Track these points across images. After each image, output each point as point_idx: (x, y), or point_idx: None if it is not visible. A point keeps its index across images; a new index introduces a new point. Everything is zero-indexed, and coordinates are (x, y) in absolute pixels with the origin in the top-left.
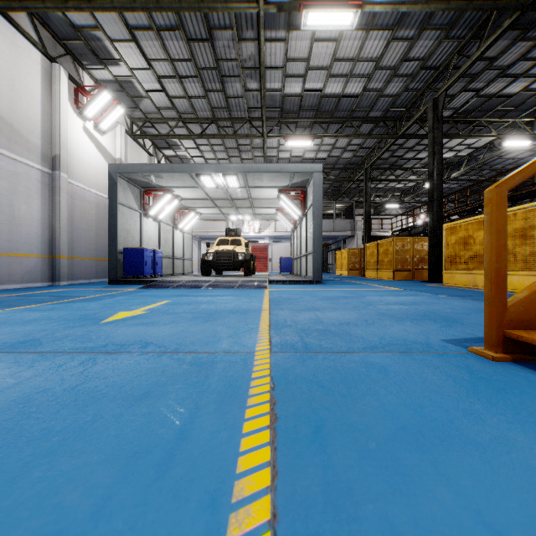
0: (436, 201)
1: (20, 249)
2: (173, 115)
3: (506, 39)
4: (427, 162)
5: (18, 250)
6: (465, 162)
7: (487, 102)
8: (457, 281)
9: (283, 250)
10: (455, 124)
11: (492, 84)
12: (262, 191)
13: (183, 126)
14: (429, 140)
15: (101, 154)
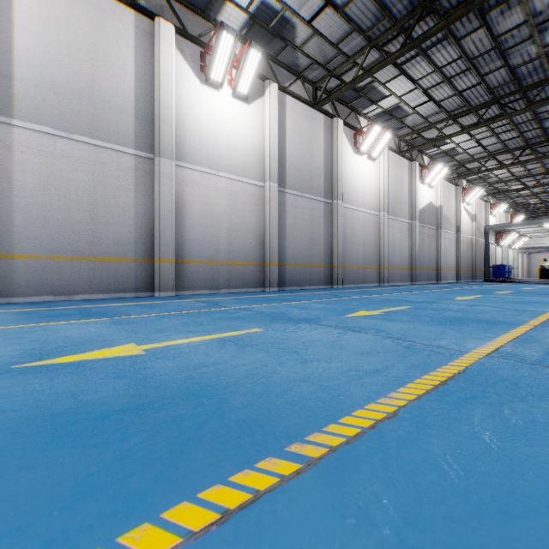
0: None
1: (450, 267)
2: (510, 178)
3: None
4: None
5: (450, 268)
6: None
7: None
8: None
9: None
10: None
11: None
12: None
13: (516, 181)
14: None
15: (468, 216)
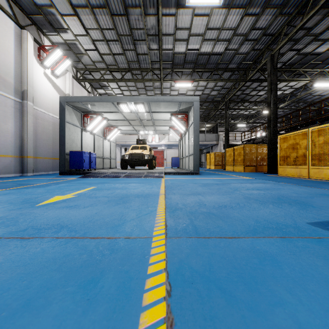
0: (273, 121)
1: None
2: (103, 67)
3: (319, 15)
4: (264, 97)
5: None
6: (288, 98)
7: (304, 58)
8: (288, 173)
9: (173, 153)
10: (283, 72)
11: (308, 46)
12: (160, 114)
13: (110, 74)
14: (268, 81)
15: (56, 91)
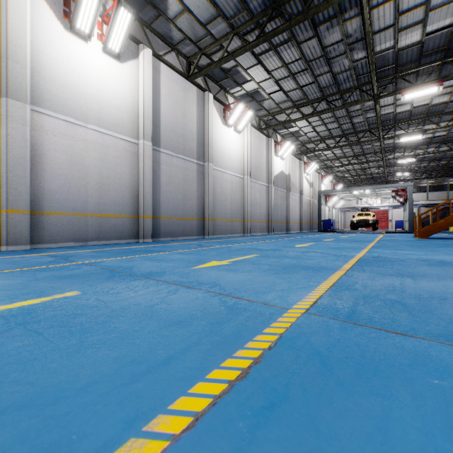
0: None
1: (296, 221)
2: (334, 158)
3: None
4: None
5: (296, 221)
6: None
7: None
8: None
9: (402, 213)
10: None
11: None
12: (382, 191)
13: (337, 160)
14: None
15: (307, 183)
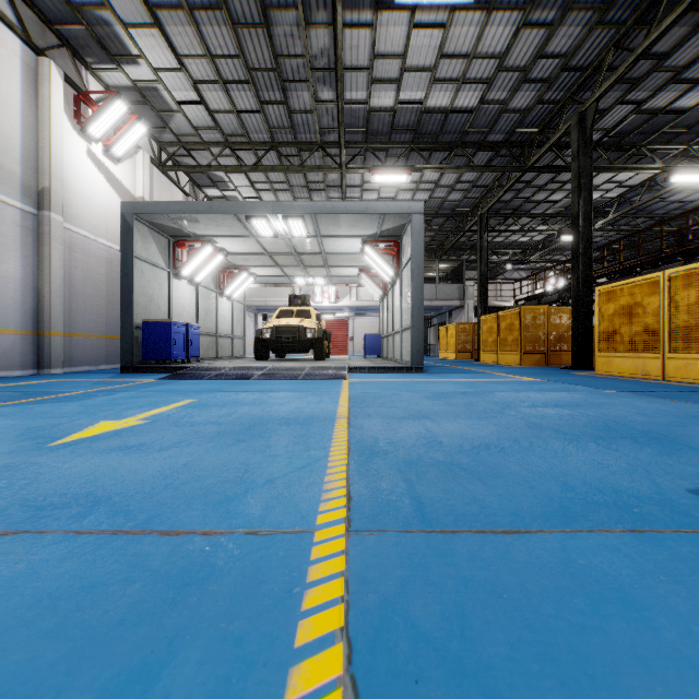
0: (583, 256)
1: None
2: (217, 139)
3: (684, 26)
4: (563, 206)
5: None
6: (614, 207)
7: (650, 120)
8: (617, 368)
9: (368, 326)
10: (604, 152)
11: (658, 93)
12: (339, 242)
13: (232, 155)
14: (572, 171)
15: (115, 190)
